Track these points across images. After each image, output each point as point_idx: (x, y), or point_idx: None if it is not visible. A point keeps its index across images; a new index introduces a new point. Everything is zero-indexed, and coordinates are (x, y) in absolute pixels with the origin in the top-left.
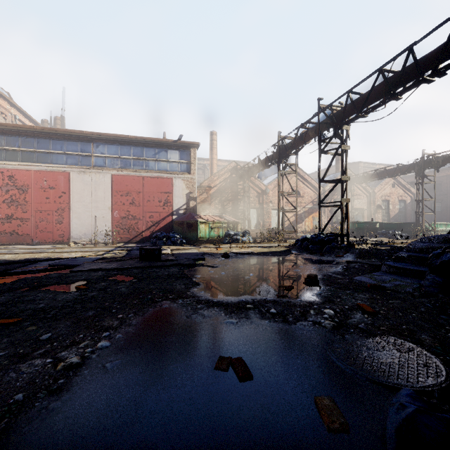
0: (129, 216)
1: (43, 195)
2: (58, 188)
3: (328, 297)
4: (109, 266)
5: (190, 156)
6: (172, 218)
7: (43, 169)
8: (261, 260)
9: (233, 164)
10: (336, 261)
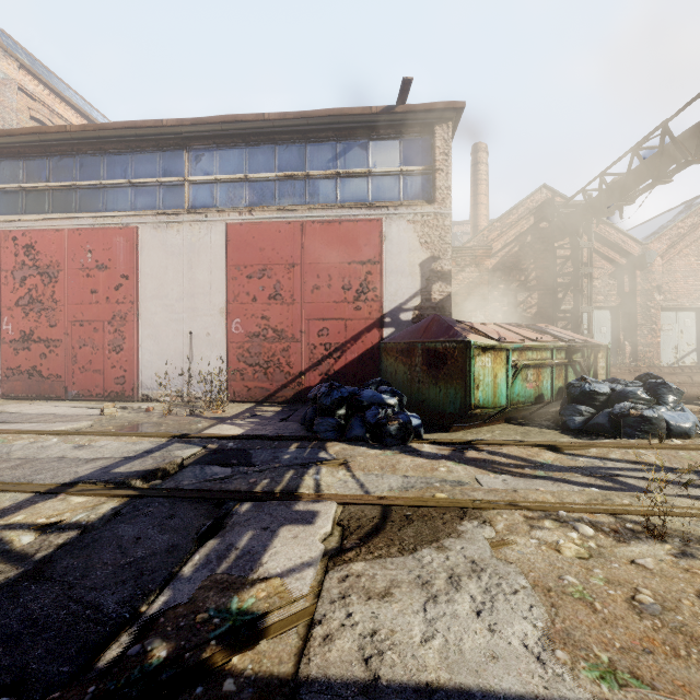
0: (268, 330)
1: (86, 286)
2: (113, 267)
3: None
4: None
5: (431, 151)
6: (380, 335)
7: (87, 224)
8: None
9: (541, 196)
10: None
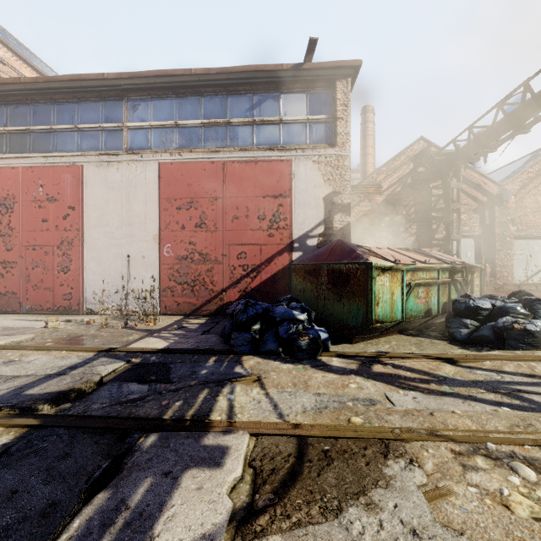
0: (194, 254)
1: (38, 215)
2: (61, 200)
3: None
4: None
5: (333, 103)
6: (290, 258)
7: (39, 162)
8: None
9: (419, 146)
10: None
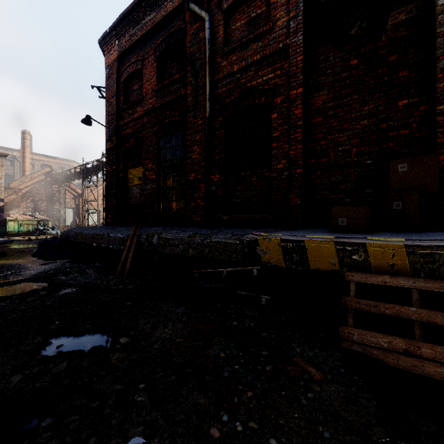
0: None
1: None
2: None
3: None
4: None
5: None
6: None
7: None
8: None
9: (47, 169)
10: None
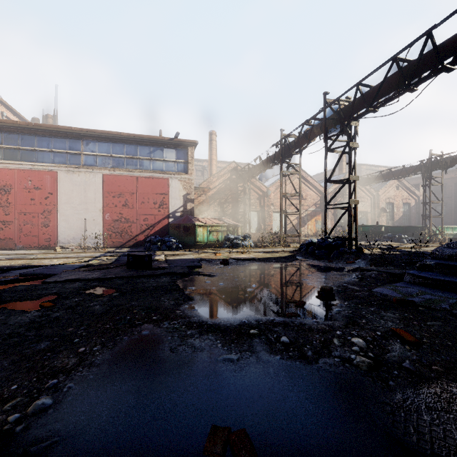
0: (122, 218)
1: (28, 196)
2: (43, 189)
3: (350, 316)
4: (89, 276)
5: (187, 155)
6: (168, 221)
7: (28, 167)
8: (264, 267)
9: (233, 165)
10: (347, 268)
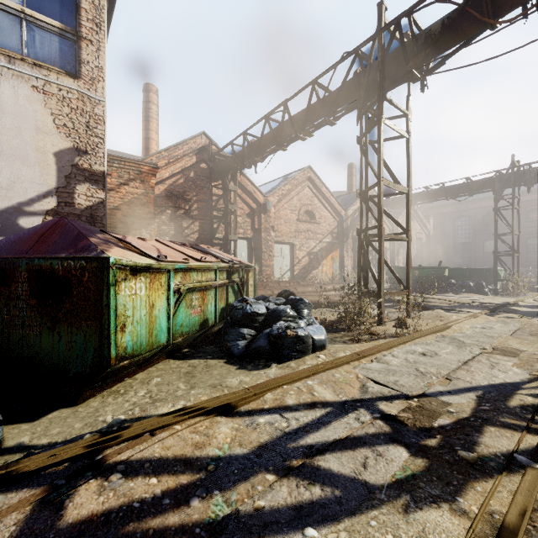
0: None
1: None
2: None
3: None
4: None
5: (76, 11)
6: None
7: None
8: None
9: (202, 140)
10: None
